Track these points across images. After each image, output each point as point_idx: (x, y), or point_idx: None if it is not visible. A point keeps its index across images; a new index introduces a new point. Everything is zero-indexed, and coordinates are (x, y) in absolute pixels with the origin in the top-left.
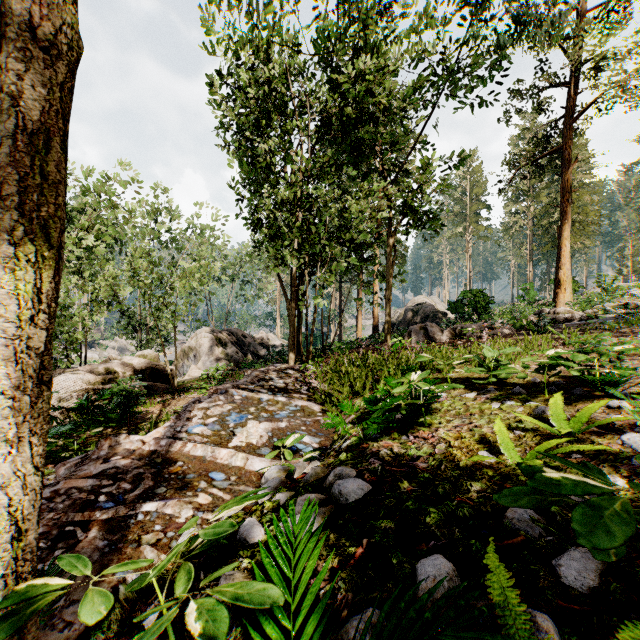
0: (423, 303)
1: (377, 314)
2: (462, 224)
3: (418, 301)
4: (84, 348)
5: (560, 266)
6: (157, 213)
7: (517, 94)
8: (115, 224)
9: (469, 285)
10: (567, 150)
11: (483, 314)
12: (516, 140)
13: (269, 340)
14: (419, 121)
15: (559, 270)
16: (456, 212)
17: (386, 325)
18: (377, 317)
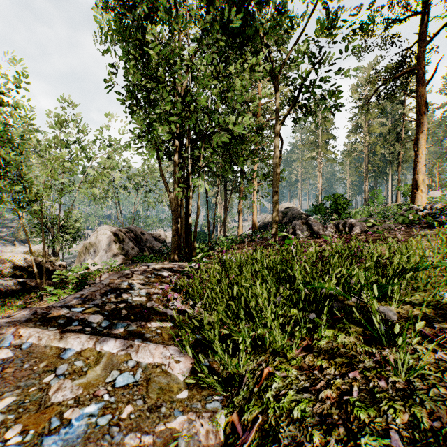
0: (290, 207)
1: (256, 214)
2: (315, 150)
3: (285, 206)
4: (18, 244)
5: (417, 170)
6: (65, 126)
7: (377, 24)
8: (7, 124)
9: (321, 195)
10: (423, 69)
11: (342, 214)
12: (355, 87)
13: (166, 237)
14: (304, 16)
15: (416, 174)
16: (311, 141)
17: (273, 219)
18: (256, 217)
